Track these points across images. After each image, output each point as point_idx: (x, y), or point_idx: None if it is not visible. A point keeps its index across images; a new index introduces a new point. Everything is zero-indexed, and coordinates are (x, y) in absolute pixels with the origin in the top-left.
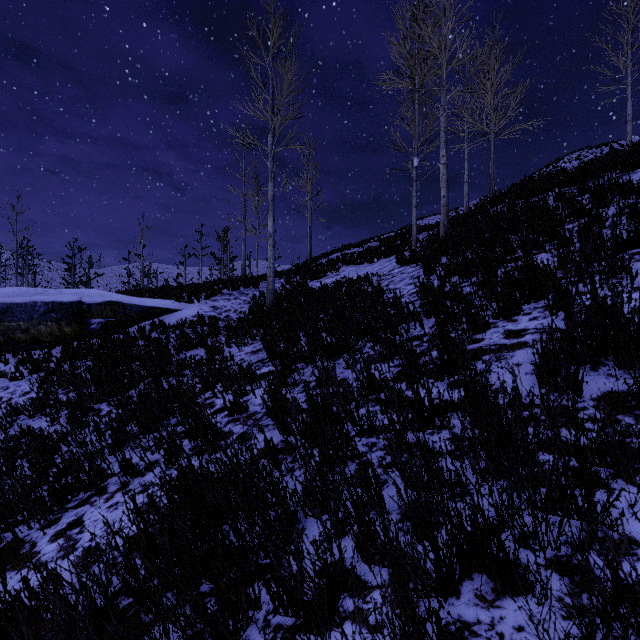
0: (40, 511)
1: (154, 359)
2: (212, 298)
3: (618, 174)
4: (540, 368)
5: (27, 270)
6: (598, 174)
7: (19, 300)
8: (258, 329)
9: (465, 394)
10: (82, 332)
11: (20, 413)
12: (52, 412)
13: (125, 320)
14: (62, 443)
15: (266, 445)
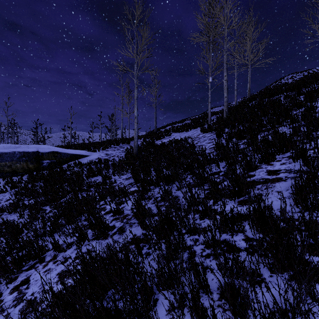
0: (7, 271)
1: (75, 182)
2: (106, 149)
3: (317, 85)
4: (296, 196)
5: (14, 135)
6: (307, 85)
7: (6, 151)
8: (129, 166)
9: (253, 213)
10: (38, 167)
11: (4, 211)
12: (20, 211)
13: (61, 161)
14: (24, 228)
15: (134, 241)
